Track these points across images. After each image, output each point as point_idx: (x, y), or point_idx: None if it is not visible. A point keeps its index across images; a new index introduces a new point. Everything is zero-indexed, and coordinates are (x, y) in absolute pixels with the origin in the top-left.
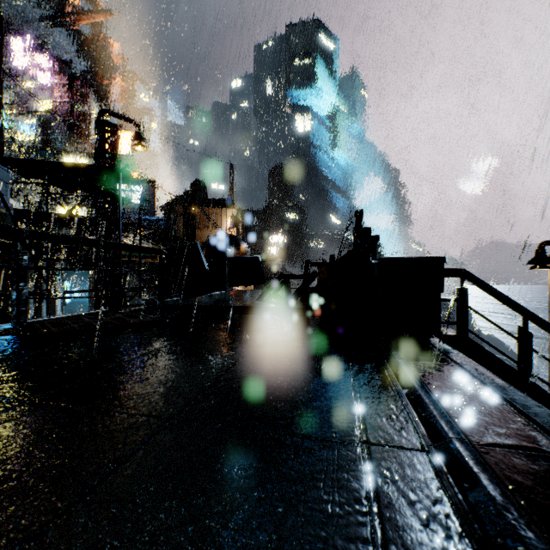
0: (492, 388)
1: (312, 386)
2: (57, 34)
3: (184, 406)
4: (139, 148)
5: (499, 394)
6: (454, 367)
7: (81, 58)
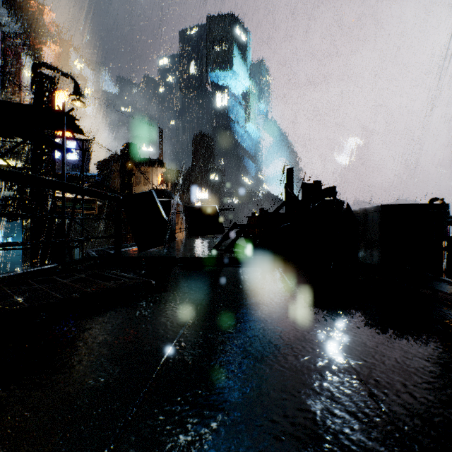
0: None
1: None
2: None
3: None
4: (78, 103)
5: None
6: None
7: (14, 21)
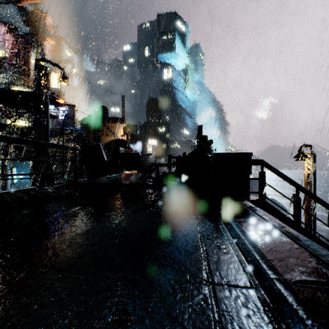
0: (290, 236)
1: (172, 238)
2: (8, 8)
3: (78, 259)
4: (63, 83)
5: (295, 240)
6: (263, 222)
7: (25, 25)
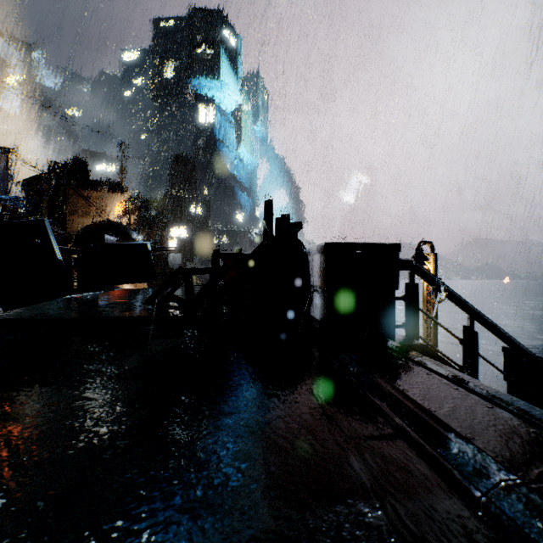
0: None
1: None
2: None
3: None
4: None
5: None
6: None
7: None
